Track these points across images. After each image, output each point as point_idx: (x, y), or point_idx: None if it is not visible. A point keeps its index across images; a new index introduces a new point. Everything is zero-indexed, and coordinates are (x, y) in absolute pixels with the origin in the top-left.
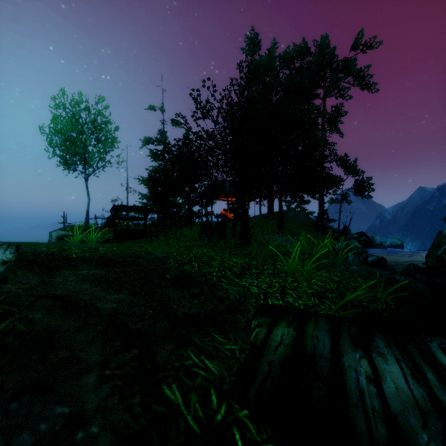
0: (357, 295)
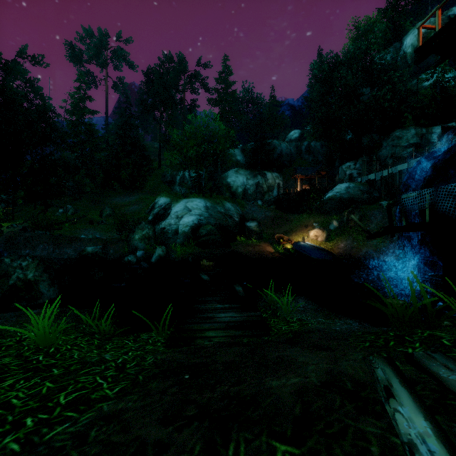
0: (92, 328)
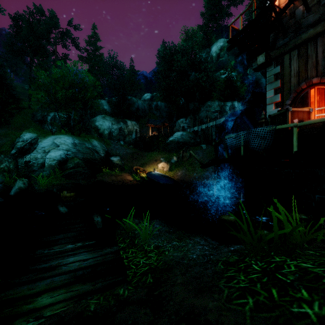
0: None
